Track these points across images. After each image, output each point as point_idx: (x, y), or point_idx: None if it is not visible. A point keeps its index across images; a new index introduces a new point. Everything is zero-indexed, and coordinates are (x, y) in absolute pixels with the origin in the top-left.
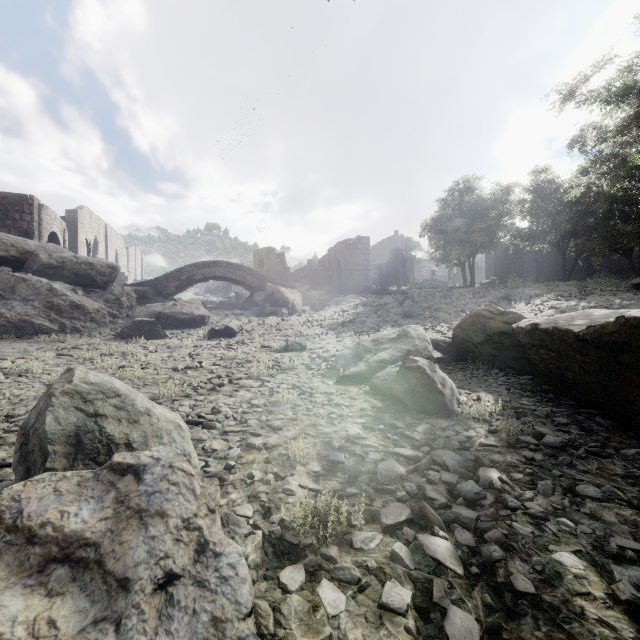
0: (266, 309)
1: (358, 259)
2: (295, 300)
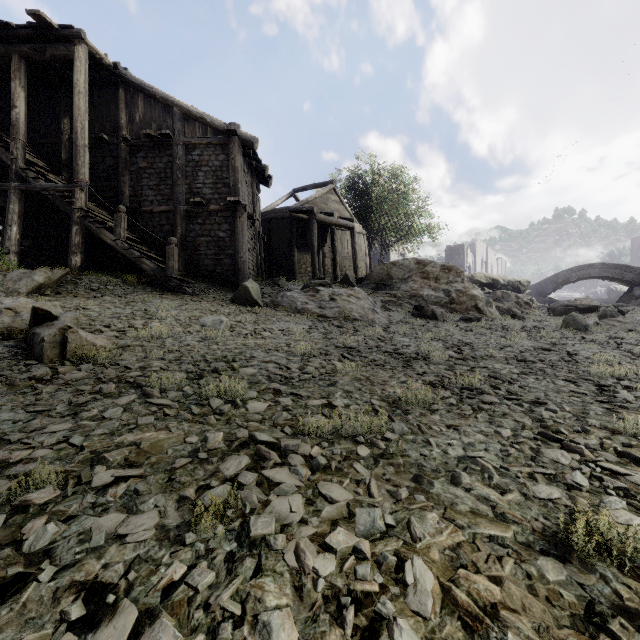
0: None
1: None
2: None
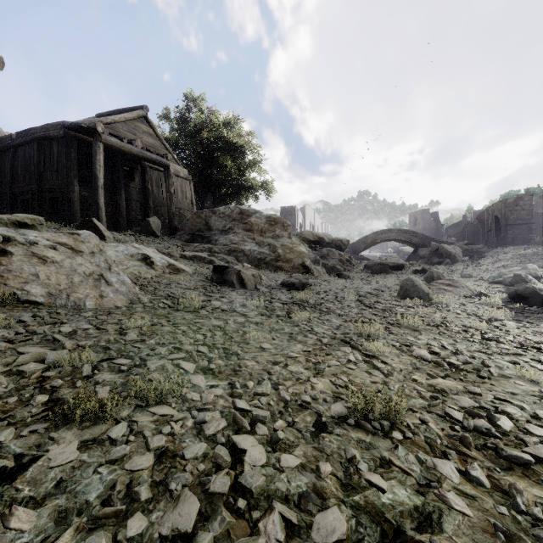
0: (434, 260)
1: (519, 215)
2: (456, 253)
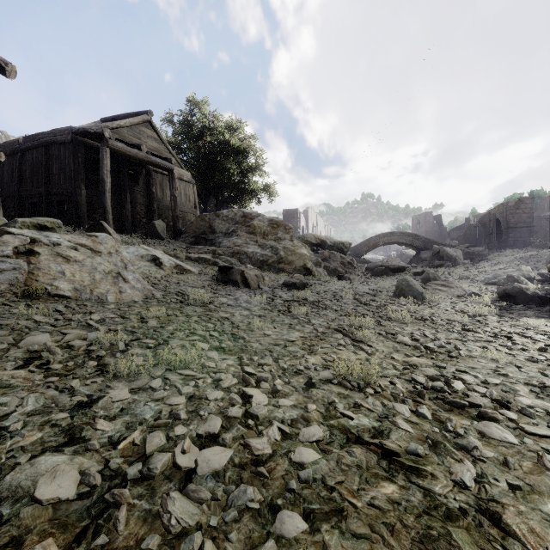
0: (435, 263)
1: (520, 218)
2: (457, 256)
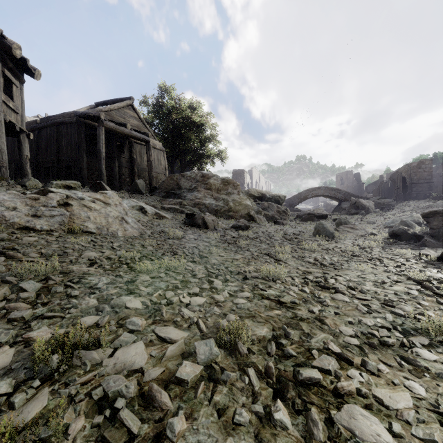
0: (352, 211)
1: (421, 175)
2: (369, 206)
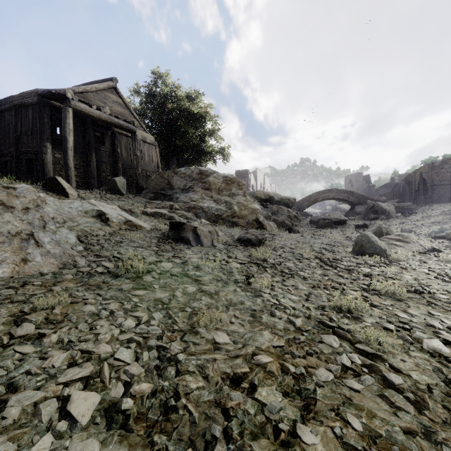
0: (370, 216)
1: (444, 176)
2: (390, 210)
